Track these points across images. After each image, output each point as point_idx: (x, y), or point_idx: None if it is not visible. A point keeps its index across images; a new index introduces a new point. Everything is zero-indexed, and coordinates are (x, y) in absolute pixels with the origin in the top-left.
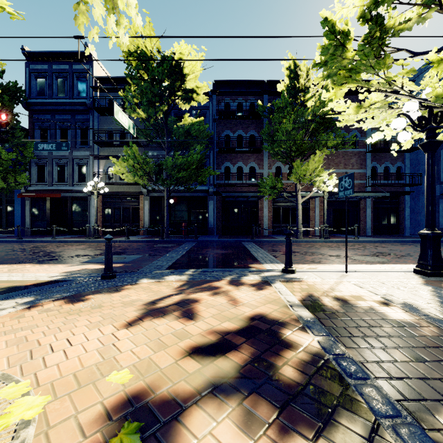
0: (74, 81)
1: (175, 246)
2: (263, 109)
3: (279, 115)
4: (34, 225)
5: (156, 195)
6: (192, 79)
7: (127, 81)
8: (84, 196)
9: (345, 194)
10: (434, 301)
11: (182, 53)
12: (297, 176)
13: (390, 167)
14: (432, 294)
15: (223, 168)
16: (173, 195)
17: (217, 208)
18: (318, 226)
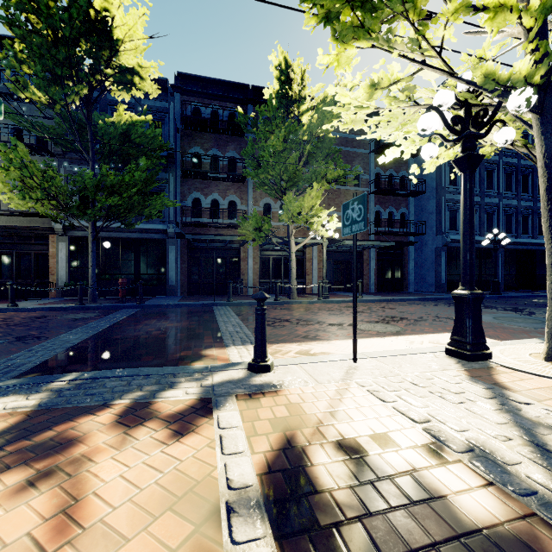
0: None
1: (97, 316)
2: (245, 119)
3: (266, 129)
4: None
5: (79, 235)
6: (131, 50)
7: None
8: None
9: (352, 231)
10: (512, 429)
11: (108, 0)
12: (289, 214)
13: (394, 213)
14: (496, 407)
15: (190, 200)
16: (110, 236)
17: (182, 256)
18: (317, 282)
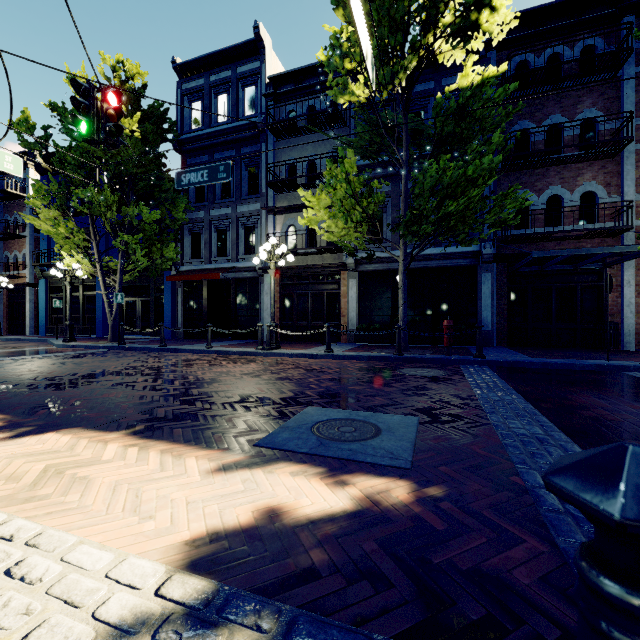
0: (239, 93)
1: (451, 375)
2: None
3: None
4: (188, 325)
5: (370, 269)
6: None
7: (318, 71)
8: (253, 276)
9: None
10: None
11: None
12: None
13: None
14: None
15: None
16: None
17: (498, 288)
18: None
